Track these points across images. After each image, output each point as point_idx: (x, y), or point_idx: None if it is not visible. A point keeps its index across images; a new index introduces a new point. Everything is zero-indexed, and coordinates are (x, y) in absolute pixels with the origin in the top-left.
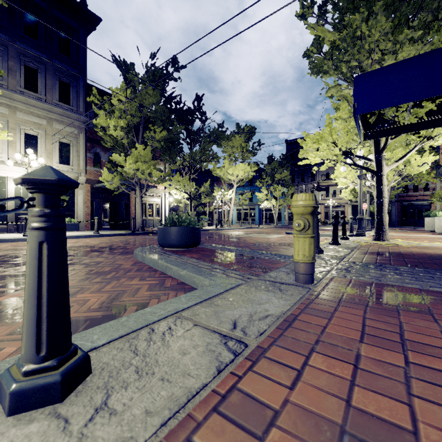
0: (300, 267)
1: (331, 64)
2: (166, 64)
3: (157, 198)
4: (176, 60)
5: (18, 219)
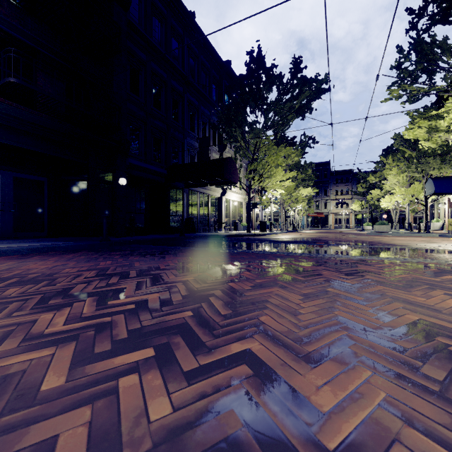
0: (450, 231)
1: (414, 167)
2: (308, 139)
3: (258, 209)
4: (314, 138)
5: (236, 223)
